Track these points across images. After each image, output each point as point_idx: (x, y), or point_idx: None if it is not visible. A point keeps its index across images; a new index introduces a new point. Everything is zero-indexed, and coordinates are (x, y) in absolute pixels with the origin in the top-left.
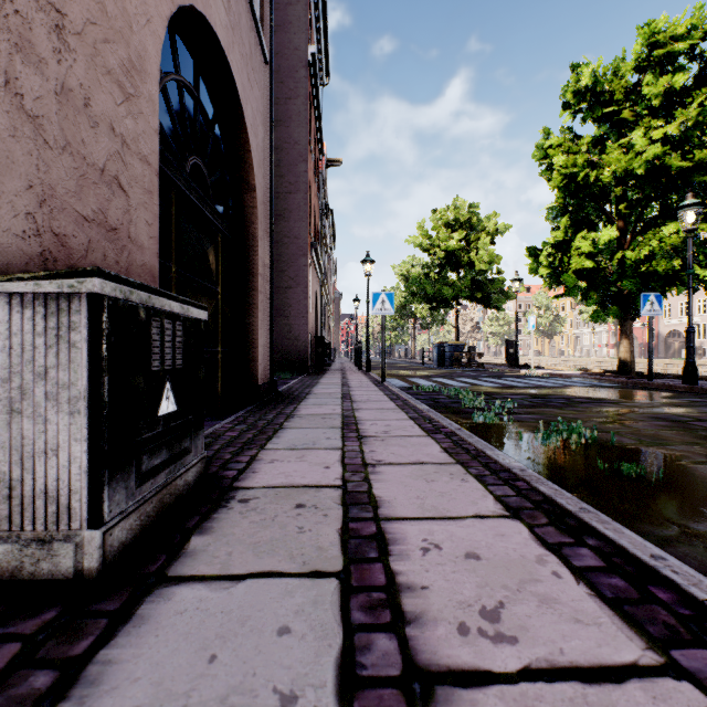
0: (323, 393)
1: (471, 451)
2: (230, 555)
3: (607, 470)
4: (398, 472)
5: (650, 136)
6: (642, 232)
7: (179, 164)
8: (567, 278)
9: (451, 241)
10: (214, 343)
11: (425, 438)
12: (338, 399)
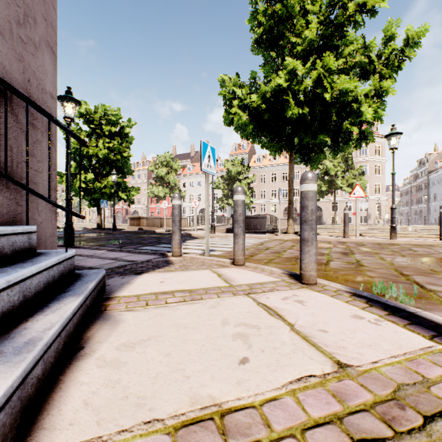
0: None
1: None
2: None
3: None
4: None
5: (105, 144)
6: (104, 176)
7: None
8: (75, 190)
9: None
10: None
11: None
12: None
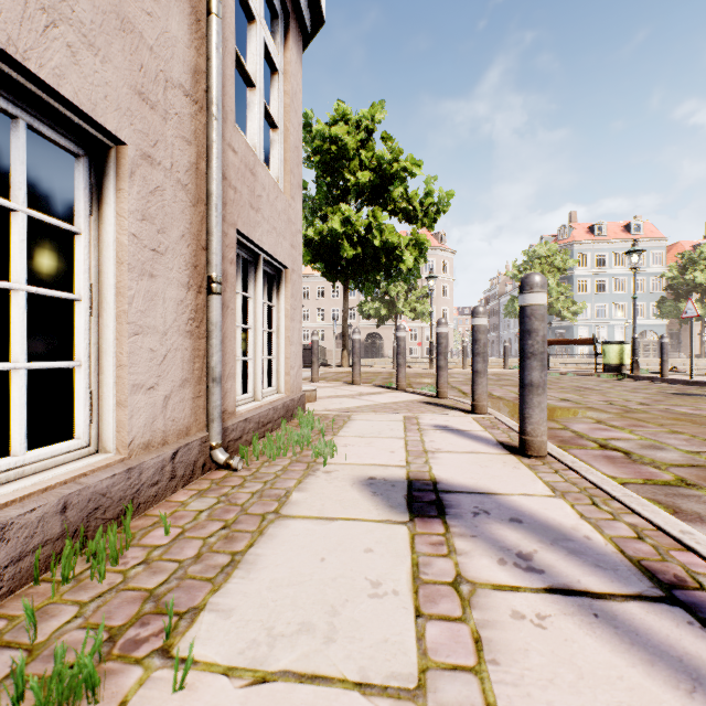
0: None
1: None
2: None
3: None
4: None
5: None
6: None
7: None
8: None
9: None
10: None
11: None
12: None
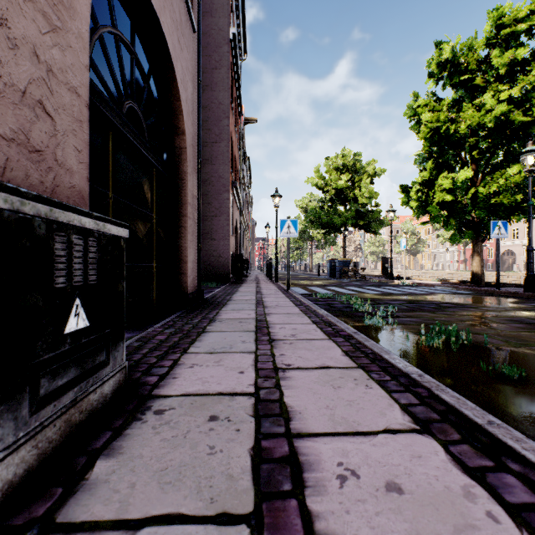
0: (240, 300)
1: (369, 354)
2: (132, 487)
3: (490, 372)
4: (306, 377)
5: (497, 97)
6: (490, 173)
7: (116, 106)
8: (432, 209)
9: (340, 181)
10: (149, 259)
11: (327, 341)
12: (253, 305)
